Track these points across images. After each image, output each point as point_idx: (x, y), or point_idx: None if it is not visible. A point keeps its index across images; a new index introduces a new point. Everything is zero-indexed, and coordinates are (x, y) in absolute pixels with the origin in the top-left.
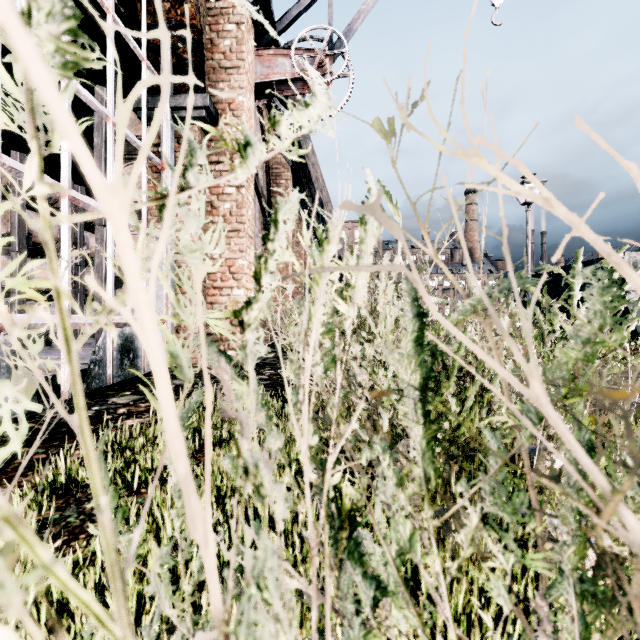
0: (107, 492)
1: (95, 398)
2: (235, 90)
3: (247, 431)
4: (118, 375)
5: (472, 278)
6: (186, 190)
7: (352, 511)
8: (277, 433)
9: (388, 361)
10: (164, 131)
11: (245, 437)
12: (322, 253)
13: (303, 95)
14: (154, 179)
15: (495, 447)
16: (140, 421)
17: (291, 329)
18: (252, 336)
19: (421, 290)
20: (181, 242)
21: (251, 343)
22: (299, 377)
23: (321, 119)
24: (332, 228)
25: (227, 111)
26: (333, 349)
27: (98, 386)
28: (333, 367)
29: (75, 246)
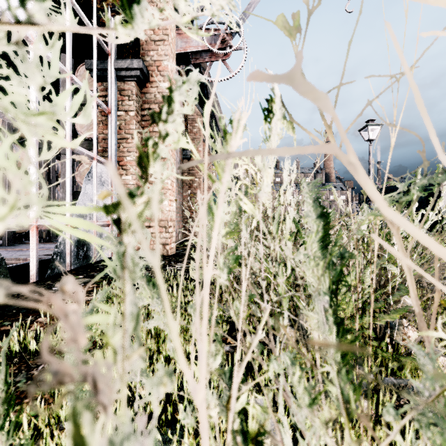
0: (4, 397)
1: (56, 280)
2: (161, 57)
3: (107, 393)
4: (75, 263)
5: (440, 157)
6: (25, 24)
7: (259, 436)
8: (165, 371)
9: (289, 260)
10: (110, 86)
11: (100, 407)
12: (225, 145)
13: (211, 62)
14: (103, 121)
15: (430, 369)
16: (87, 299)
17: (195, 229)
18: (133, 239)
19: (361, 176)
20: (9, 96)
21: (131, 248)
22: (202, 277)
23: (224, 79)
24: (237, 115)
25: (156, 72)
26: (236, 249)
27: (59, 271)
28: (236, 268)
29: (49, 170)
